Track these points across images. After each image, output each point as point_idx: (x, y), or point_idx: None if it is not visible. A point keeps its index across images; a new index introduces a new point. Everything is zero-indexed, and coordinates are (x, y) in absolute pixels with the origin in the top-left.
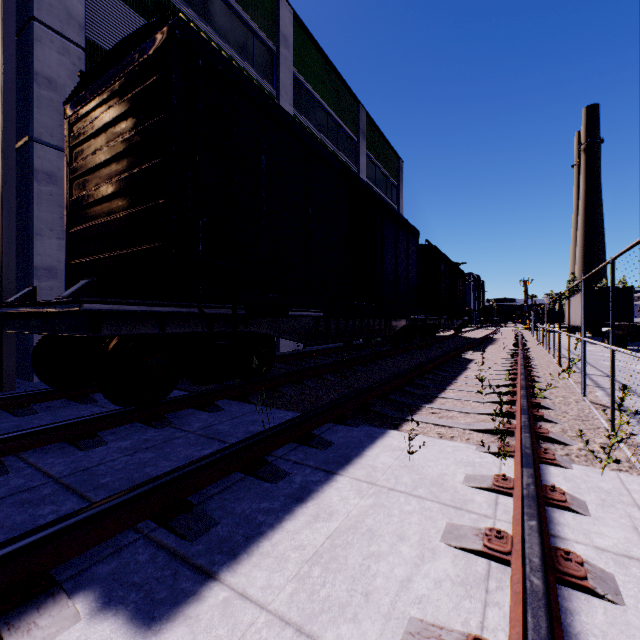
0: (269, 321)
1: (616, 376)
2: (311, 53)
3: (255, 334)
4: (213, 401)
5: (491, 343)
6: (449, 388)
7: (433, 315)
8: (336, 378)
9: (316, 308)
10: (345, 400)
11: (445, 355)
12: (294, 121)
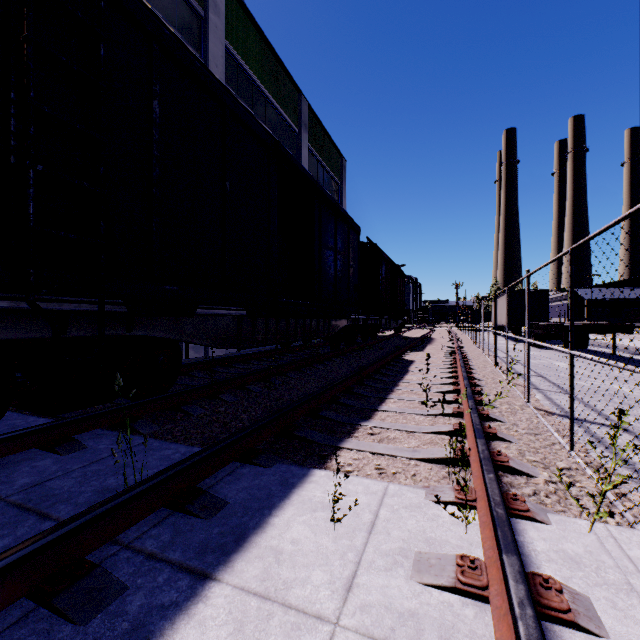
0: (168, 321)
1: (547, 375)
2: (247, 28)
3: (146, 338)
4: (74, 434)
5: (429, 343)
6: (390, 397)
7: (374, 315)
8: (264, 388)
9: (237, 305)
10: (260, 426)
11: (386, 357)
12: (204, 68)
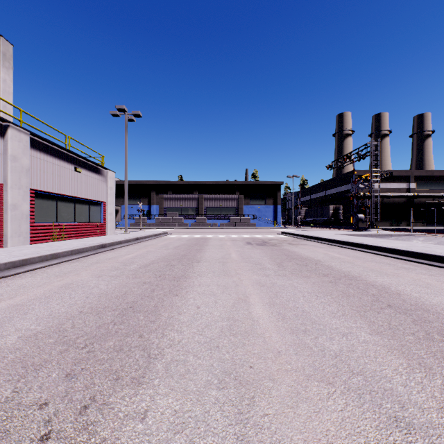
0: None
1: None
2: None
3: None
4: None
5: None
6: None
7: None
8: None
9: None
10: None
11: None
12: None
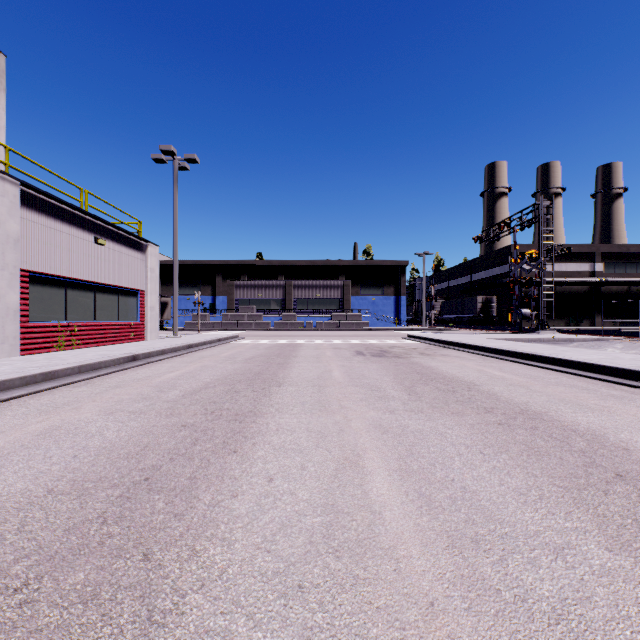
0: None
1: None
2: None
3: None
4: None
5: None
6: None
7: None
8: None
9: None
10: None
11: None
12: None
